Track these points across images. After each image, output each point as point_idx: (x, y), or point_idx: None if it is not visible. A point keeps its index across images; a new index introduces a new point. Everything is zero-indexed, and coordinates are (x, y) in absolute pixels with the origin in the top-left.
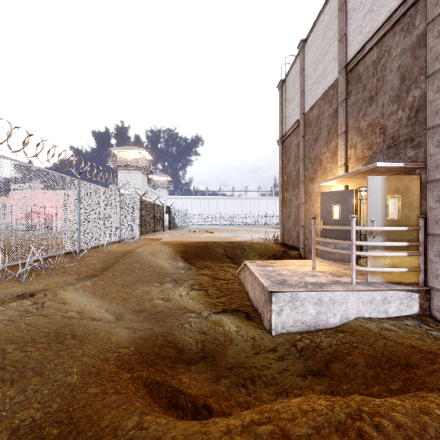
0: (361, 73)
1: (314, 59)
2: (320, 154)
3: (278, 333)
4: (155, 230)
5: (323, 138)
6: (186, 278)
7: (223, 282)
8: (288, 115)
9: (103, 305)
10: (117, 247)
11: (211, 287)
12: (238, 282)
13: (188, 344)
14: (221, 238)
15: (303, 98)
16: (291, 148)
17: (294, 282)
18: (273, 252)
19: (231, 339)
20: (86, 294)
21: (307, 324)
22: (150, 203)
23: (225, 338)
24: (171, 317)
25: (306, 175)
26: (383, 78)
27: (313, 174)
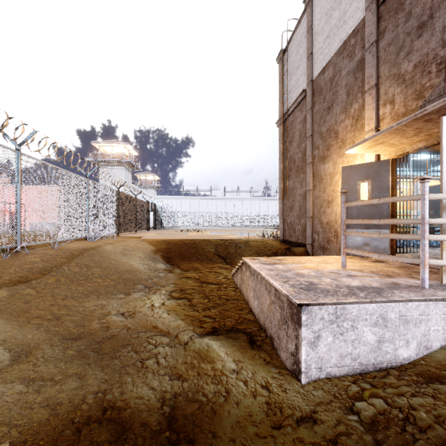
0: None
1: (326, 8)
2: (336, 124)
3: (311, 379)
4: (137, 229)
5: (340, 103)
6: (165, 283)
7: (214, 287)
8: (290, 89)
9: (1, 332)
10: (79, 244)
11: (197, 293)
12: (234, 286)
13: (144, 409)
14: (212, 236)
15: (311, 62)
16: (295, 126)
17: (330, 287)
18: (273, 250)
19: (226, 390)
20: None
21: (362, 360)
22: (130, 197)
23: (216, 389)
24: (127, 347)
25: (315, 155)
26: None
27: (325, 151)
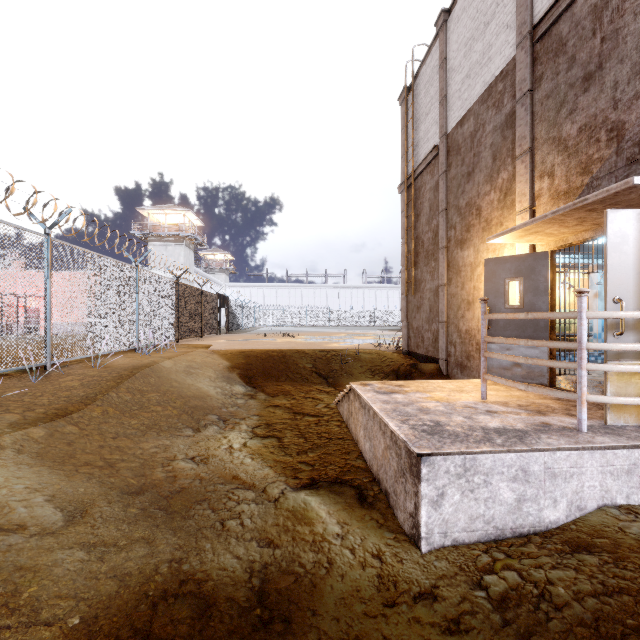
0: (564, 37)
1: (466, 37)
2: (478, 197)
3: (433, 546)
4: (203, 333)
5: (484, 169)
6: (245, 414)
7: (311, 420)
8: (417, 143)
9: (48, 485)
10: (127, 359)
11: (289, 430)
12: (338, 419)
13: (228, 581)
14: (308, 344)
15: (445, 108)
16: (423, 195)
17: (460, 429)
18: (393, 366)
19: (329, 560)
20: (19, 458)
21: (497, 524)
22: (194, 289)
23: (316, 558)
24: (202, 503)
25: (450, 237)
26: (618, 33)
27: (465, 233)
